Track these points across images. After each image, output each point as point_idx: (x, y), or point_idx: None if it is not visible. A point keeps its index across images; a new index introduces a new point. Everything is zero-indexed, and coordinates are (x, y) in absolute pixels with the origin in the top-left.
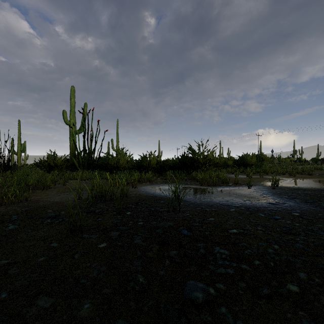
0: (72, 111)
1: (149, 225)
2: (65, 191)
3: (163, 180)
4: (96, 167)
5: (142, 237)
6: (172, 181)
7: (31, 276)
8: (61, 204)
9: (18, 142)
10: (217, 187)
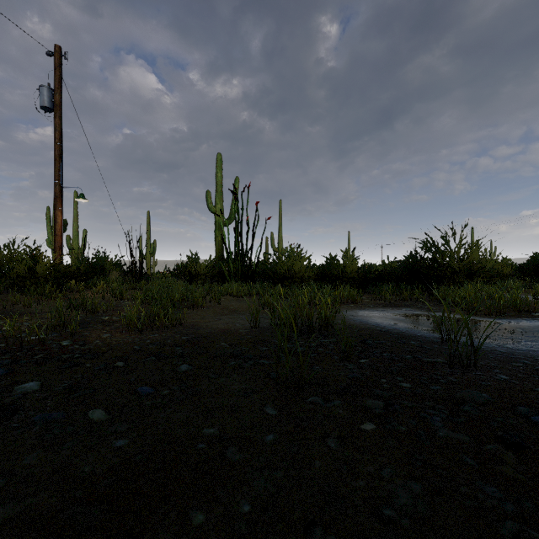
0: (218, 192)
1: (429, 392)
2: (223, 313)
3: (375, 301)
4: (257, 276)
5: (444, 420)
6: (396, 304)
7: (274, 475)
8: (232, 333)
9: (148, 241)
10: (511, 319)
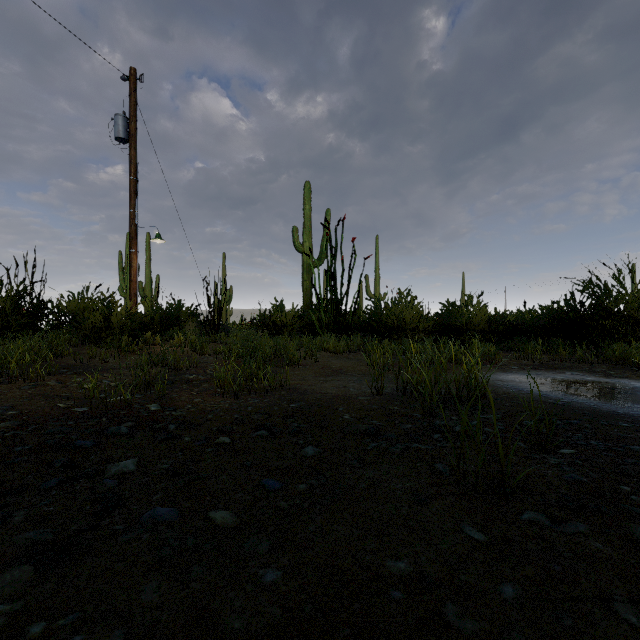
0: (306, 227)
1: None
2: (326, 373)
3: (517, 361)
4: (357, 328)
5: None
6: (551, 366)
7: None
8: (350, 401)
9: (223, 288)
10: None
